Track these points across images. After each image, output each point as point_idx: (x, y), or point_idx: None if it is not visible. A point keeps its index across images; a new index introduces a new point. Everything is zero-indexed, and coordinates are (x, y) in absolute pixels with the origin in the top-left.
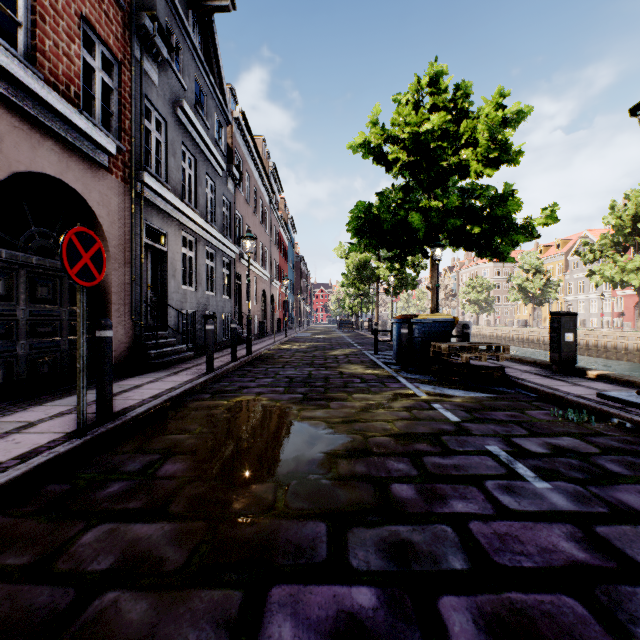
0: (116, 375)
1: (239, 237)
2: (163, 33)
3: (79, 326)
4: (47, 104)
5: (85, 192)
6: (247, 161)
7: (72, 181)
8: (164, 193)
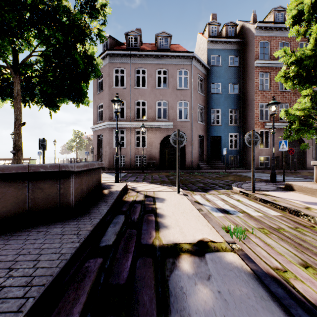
0: (307, 169)
1: None
2: None
3: (290, 159)
4: None
5: None
6: None
7: None
8: None
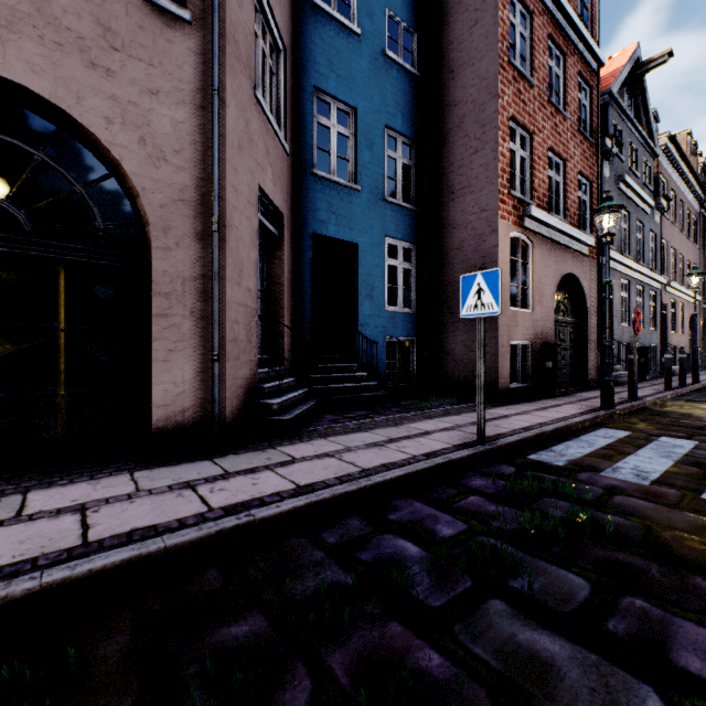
0: (591, 386)
1: (662, 264)
2: (617, 141)
3: (634, 352)
4: (572, 237)
5: (578, 275)
6: (671, 179)
7: (574, 271)
8: (614, 256)
